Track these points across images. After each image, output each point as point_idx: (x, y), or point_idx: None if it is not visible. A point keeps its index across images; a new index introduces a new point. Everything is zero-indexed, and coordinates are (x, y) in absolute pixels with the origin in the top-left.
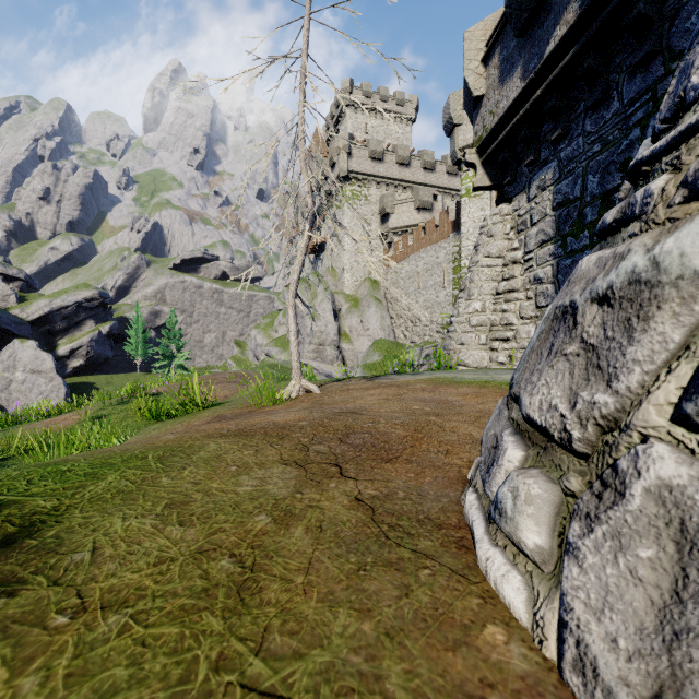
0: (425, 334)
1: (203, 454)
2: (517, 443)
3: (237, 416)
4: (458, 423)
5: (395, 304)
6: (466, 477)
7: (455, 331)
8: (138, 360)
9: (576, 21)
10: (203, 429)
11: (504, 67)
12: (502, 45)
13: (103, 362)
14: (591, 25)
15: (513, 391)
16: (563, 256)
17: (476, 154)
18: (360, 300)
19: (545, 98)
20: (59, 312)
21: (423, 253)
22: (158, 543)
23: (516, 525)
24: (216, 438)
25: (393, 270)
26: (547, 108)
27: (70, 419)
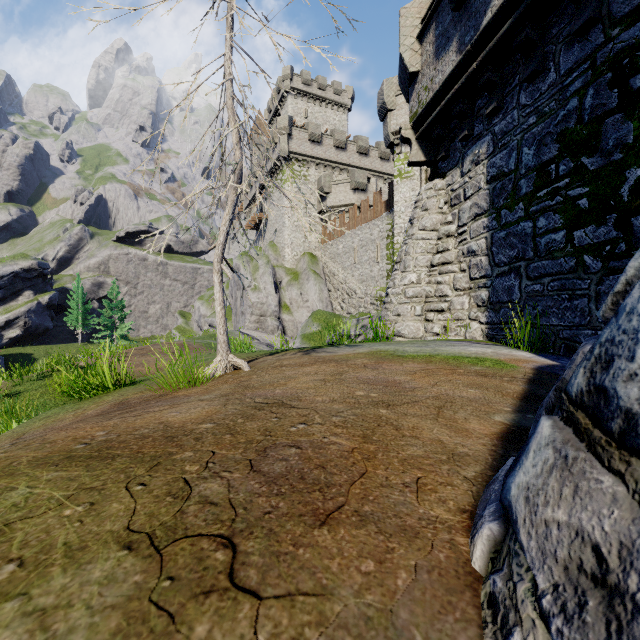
0: (360, 306)
1: None
2: None
3: (141, 403)
4: (417, 419)
5: (333, 277)
6: (471, 565)
7: (392, 302)
8: (79, 331)
9: None
10: (54, 440)
11: (439, 42)
12: (438, 20)
13: (42, 332)
14: None
15: None
16: (497, 228)
17: (411, 130)
18: (300, 274)
19: (481, 72)
20: None
21: (358, 231)
22: None
23: None
24: (48, 467)
25: (331, 246)
26: (483, 81)
27: None
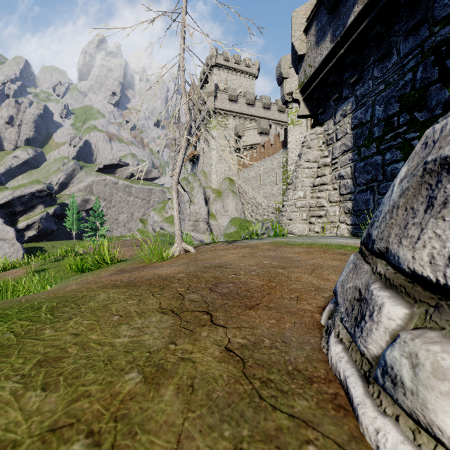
0: (264, 214)
1: (92, 304)
2: (394, 299)
3: (133, 269)
4: (299, 274)
5: (245, 195)
6: (320, 322)
7: (286, 211)
8: (73, 232)
9: (369, 0)
10: (101, 281)
11: (318, 34)
12: (318, 20)
13: (49, 233)
14: (379, 3)
15: (378, 246)
16: (358, 160)
17: (300, 93)
18: (222, 192)
19: (347, 55)
20: (19, 199)
21: (263, 162)
22: (8, 417)
23: (422, 403)
24: (108, 289)
25: (244, 173)
26: (348, 61)
27: (19, 272)
